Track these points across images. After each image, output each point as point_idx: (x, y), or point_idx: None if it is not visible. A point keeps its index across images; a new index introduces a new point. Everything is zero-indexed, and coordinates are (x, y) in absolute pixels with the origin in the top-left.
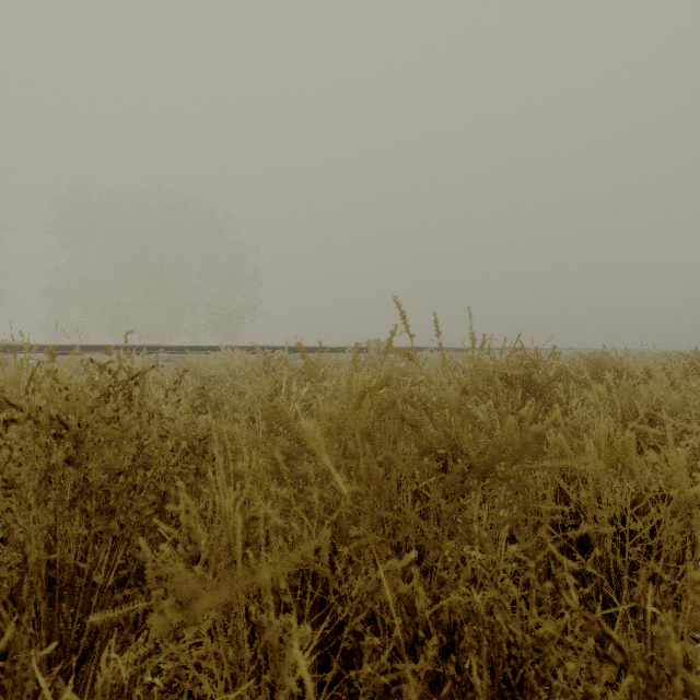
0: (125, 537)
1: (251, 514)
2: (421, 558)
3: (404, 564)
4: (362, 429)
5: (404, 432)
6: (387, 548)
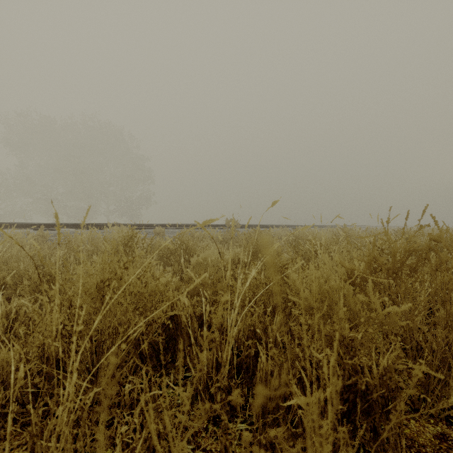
0: None
1: None
2: None
3: None
4: None
5: None
6: None
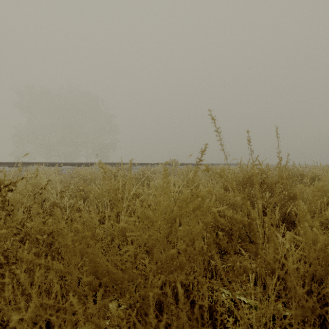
0: None
1: None
2: (211, 315)
3: None
4: (173, 255)
5: (217, 257)
6: None
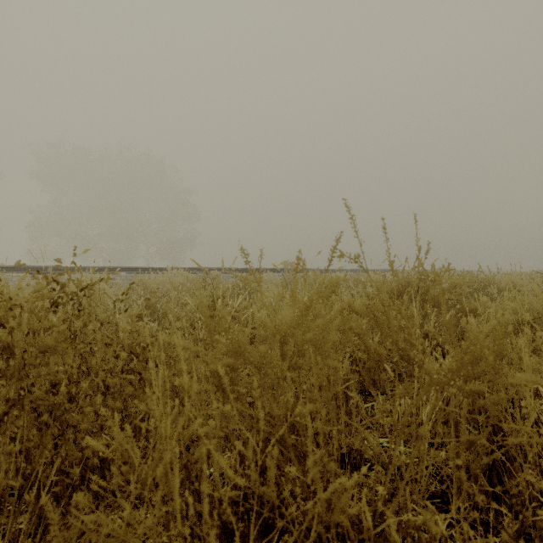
0: (71, 439)
1: (190, 433)
2: (349, 455)
3: (353, 483)
4: (309, 339)
5: (351, 342)
6: (336, 465)
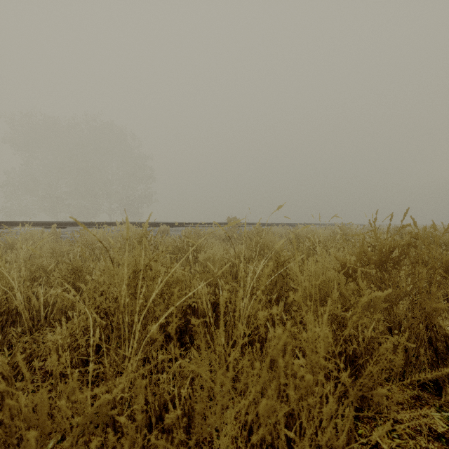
0: None
1: None
2: None
3: None
4: None
5: None
6: None
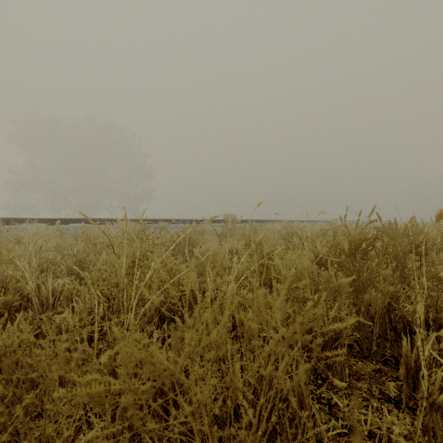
0: None
1: None
2: None
3: None
4: None
5: None
6: None
